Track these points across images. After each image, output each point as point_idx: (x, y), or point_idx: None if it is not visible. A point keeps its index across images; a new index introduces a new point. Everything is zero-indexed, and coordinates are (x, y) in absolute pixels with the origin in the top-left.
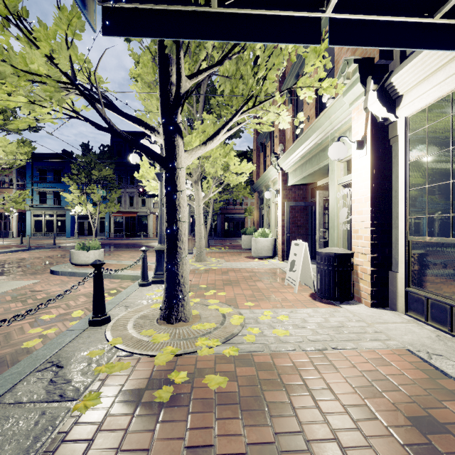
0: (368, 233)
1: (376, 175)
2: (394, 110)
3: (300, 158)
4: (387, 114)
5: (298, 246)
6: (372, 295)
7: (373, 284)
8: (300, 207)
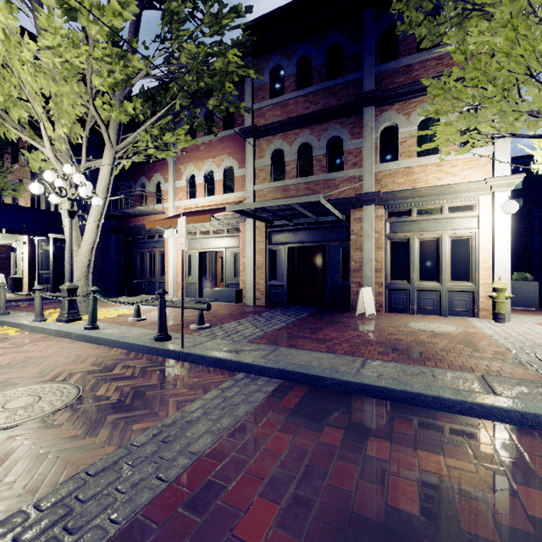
0: (28, 270)
1: (30, 253)
2: (35, 236)
3: (3, 233)
4: (33, 237)
5: (0, 276)
6: (29, 289)
7: (29, 286)
8: (4, 257)
